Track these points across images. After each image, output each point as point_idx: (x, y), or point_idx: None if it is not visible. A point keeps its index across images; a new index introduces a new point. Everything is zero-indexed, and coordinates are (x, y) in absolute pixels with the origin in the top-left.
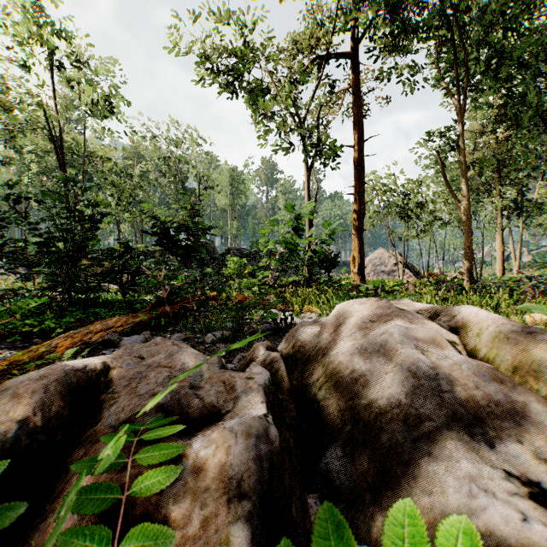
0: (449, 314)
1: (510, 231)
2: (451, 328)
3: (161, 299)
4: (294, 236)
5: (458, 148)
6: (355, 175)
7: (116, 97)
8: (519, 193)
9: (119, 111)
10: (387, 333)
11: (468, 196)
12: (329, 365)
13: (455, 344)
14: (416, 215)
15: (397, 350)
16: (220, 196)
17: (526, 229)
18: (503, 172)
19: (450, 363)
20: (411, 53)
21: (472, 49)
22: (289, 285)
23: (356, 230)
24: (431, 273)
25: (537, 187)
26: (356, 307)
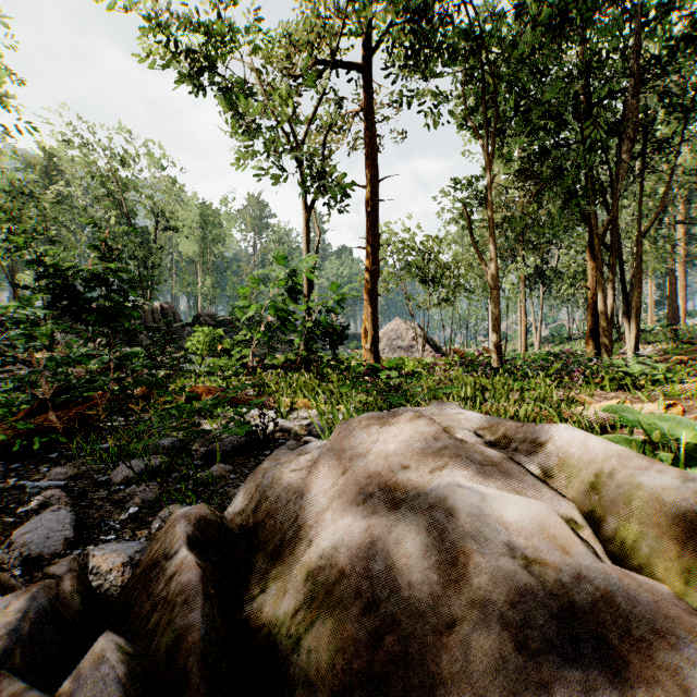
0: (531, 440)
1: (532, 302)
2: (541, 469)
3: (35, 402)
4: (285, 299)
5: (485, 201)
6: (367, 224)
7: (3, 69)
8: (541, 260)
9: (9, 93)
10: (441, 505)
11: (496, 259)
12: (321, 563)
13: (576, 525)
14: (438, 280)
15: (461, 542)
16: (185, 240)
17: (546, 301)
18: (525, 236)
19: (593, 597)
20: (435, 75)
21: (499, 86)
22: (281, 365)
23: (369, 294)
24: (456, 351)
25: (557, 255)
26: (375, 431)
